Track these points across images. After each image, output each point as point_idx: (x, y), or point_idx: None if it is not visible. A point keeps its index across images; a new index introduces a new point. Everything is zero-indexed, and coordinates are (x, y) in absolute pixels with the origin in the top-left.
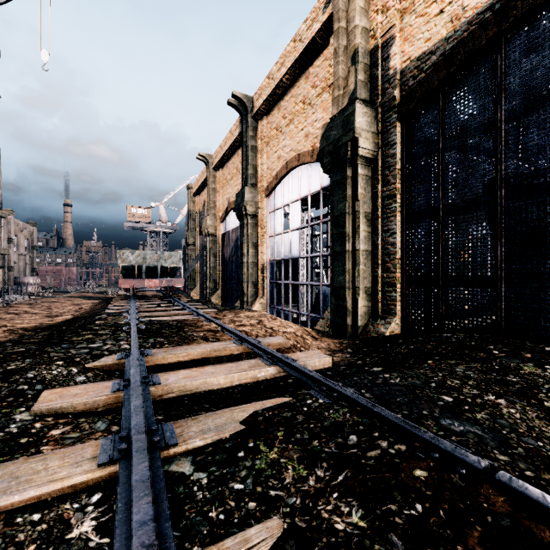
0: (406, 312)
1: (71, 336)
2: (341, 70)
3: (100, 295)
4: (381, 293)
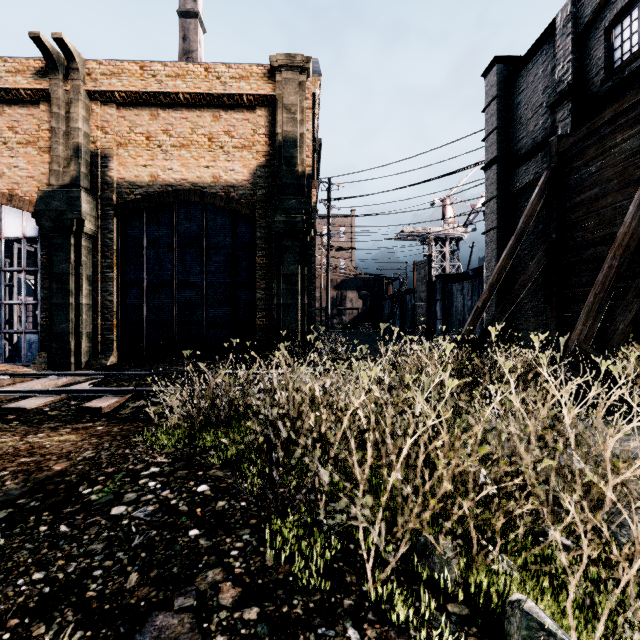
0: (121, 348)
1: None
2: (62, 150)
3: None
4: (101, 336)
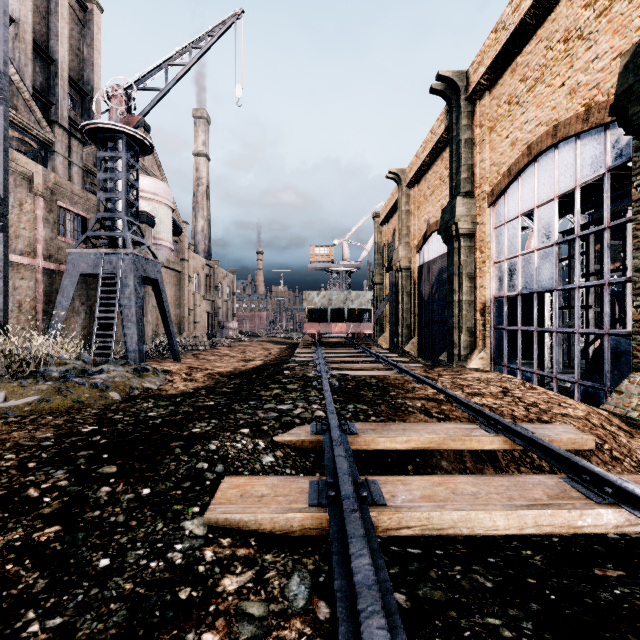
0: None
1: (260, 389)
2: None
3: (287, 340)
4: None
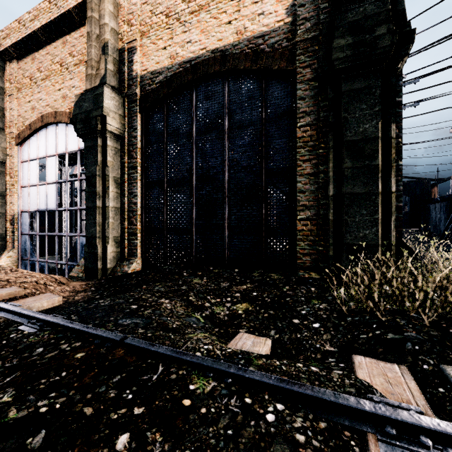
0: (145, 254)
1: None
2: (94, 53)
3: None
4: (127, 241)
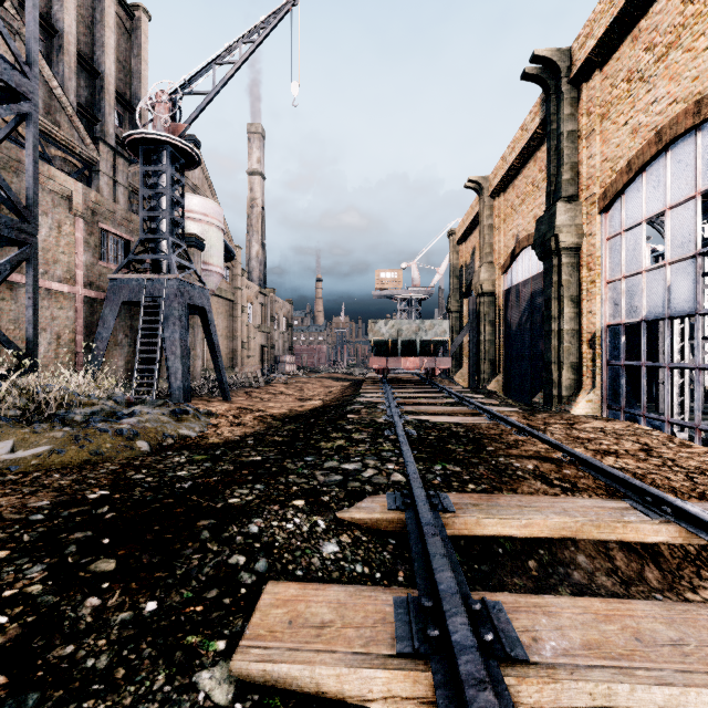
0: None
1: (319, 439)
2: None
3: (349, 376)
4: None
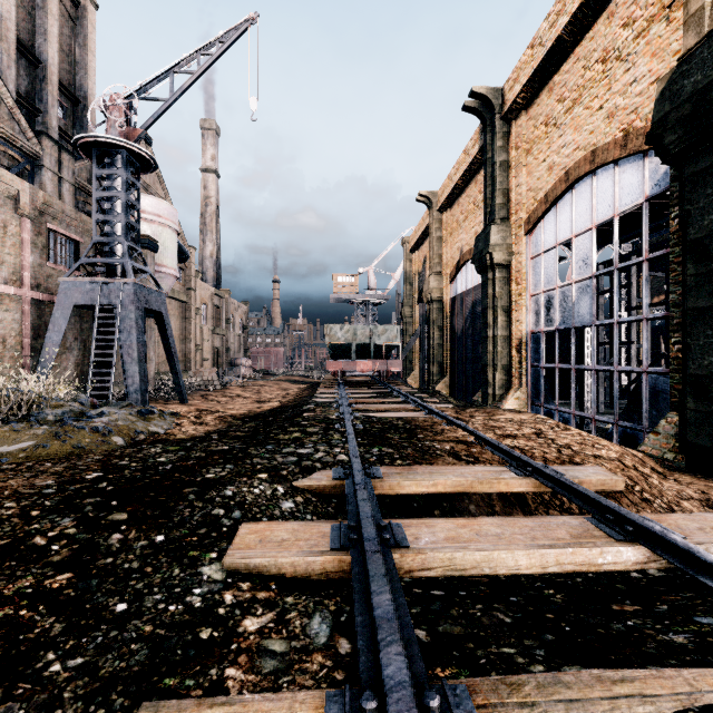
0: None
1: (277, 432)
2: None
3: (306, 379)
4: None
